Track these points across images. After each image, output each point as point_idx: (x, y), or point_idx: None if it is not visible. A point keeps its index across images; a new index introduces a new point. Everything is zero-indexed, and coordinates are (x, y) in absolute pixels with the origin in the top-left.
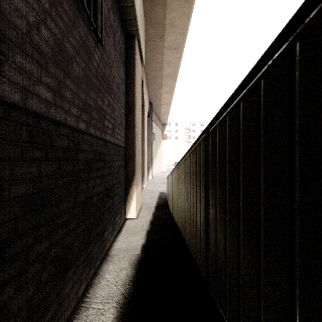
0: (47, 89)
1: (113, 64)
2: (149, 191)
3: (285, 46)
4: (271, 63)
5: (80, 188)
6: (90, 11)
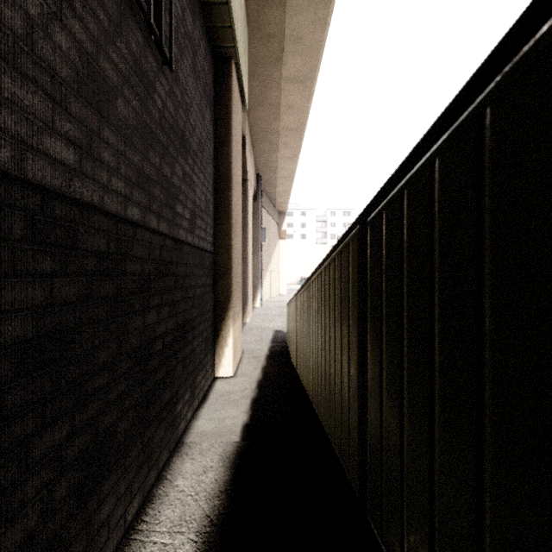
0: (66, 143)
1: (192, 105)
2: (256, 328)
3: (550, 23)
4: (513, 68)
5: (131, 325)
6: (149, 6)
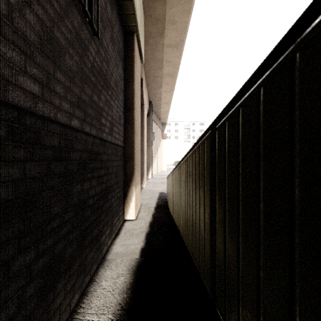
0: (33, 81)
1: (111, 60)
2: (149, 191)
3: None
4: (316, 26)
5: (74, 190)
6: None
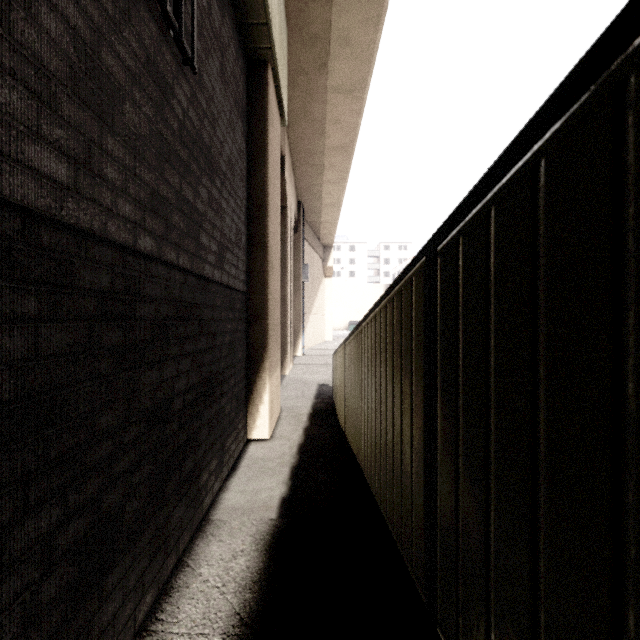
0: (56, 154)
1: (220, 116)
2: (297, 382)
3: None
4: None
5: (142, 381)
6: None
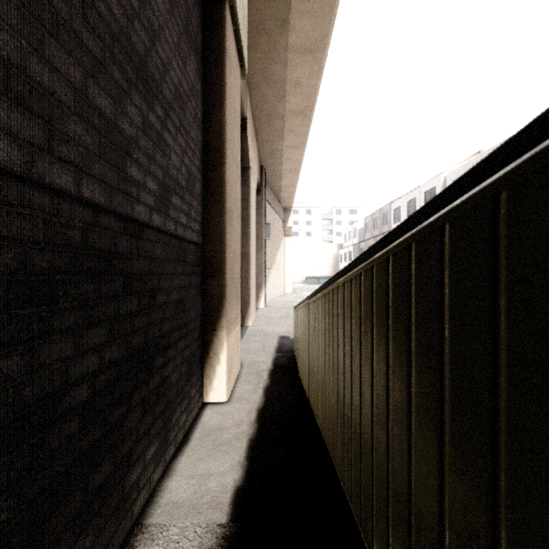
0: None
1: (163, 33)
2: (259, 333)
3: None
4: None
5: None
6: None
